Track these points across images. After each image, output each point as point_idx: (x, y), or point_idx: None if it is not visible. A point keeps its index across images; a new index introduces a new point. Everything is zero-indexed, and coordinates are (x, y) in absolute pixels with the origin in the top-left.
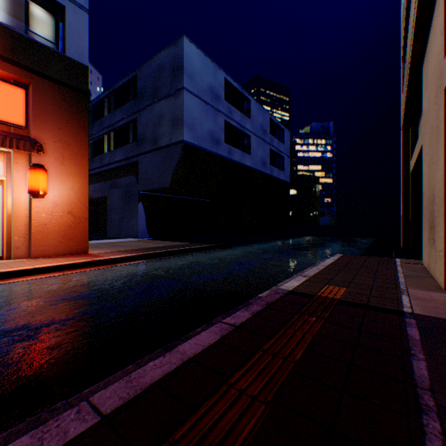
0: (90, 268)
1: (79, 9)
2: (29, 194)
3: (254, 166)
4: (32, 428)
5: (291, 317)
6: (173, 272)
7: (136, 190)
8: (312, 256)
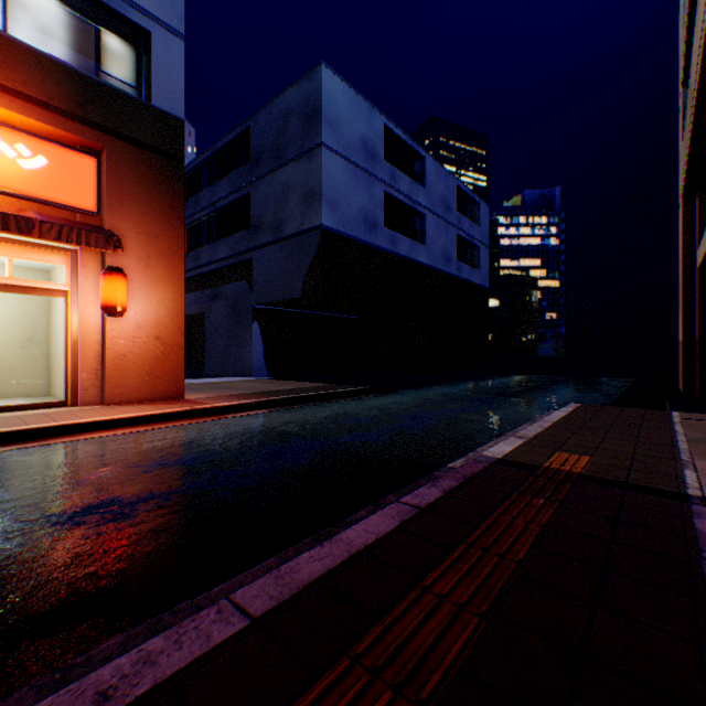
0: (189, 421)
1: (171, 35)
2: (102, 311)
3: (430, 263)
4: (153, 632)
5: (505, 498)
6: (312, 429)
7: (250, 303)
8: (529, 407)
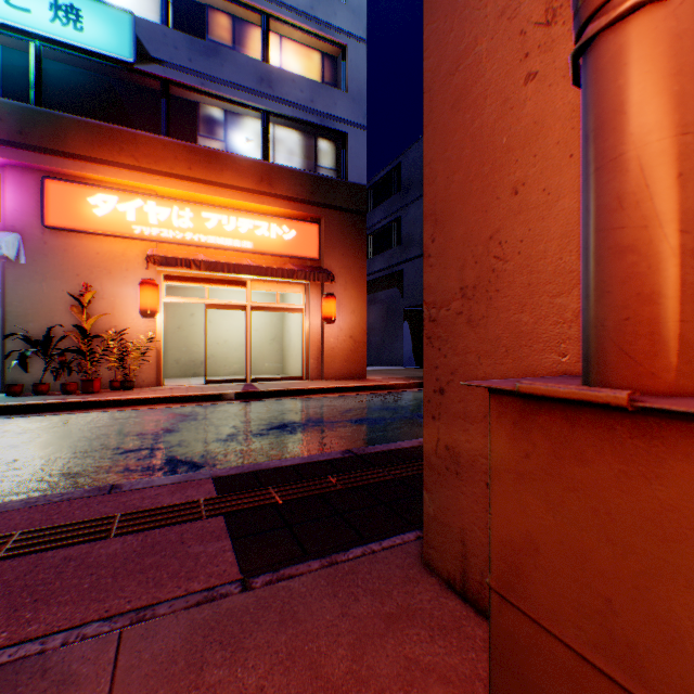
0: (376, 391)
1: (358, 130)
2: (320, 321)
3: None
4: None
5: None
6: None
7: (400, 306)
8: None
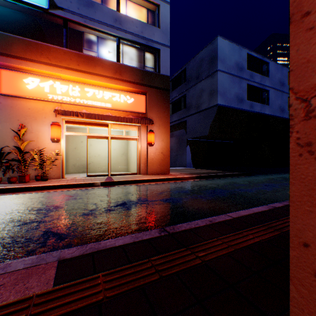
0: (175, 181)
1: (165, 47)
2: (146, 144)
3: (272, 114)
4: None
5: None
6: (221, 186)
7: (185, 138)
8: None
